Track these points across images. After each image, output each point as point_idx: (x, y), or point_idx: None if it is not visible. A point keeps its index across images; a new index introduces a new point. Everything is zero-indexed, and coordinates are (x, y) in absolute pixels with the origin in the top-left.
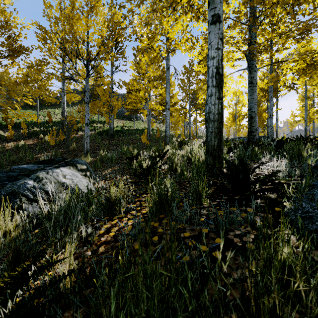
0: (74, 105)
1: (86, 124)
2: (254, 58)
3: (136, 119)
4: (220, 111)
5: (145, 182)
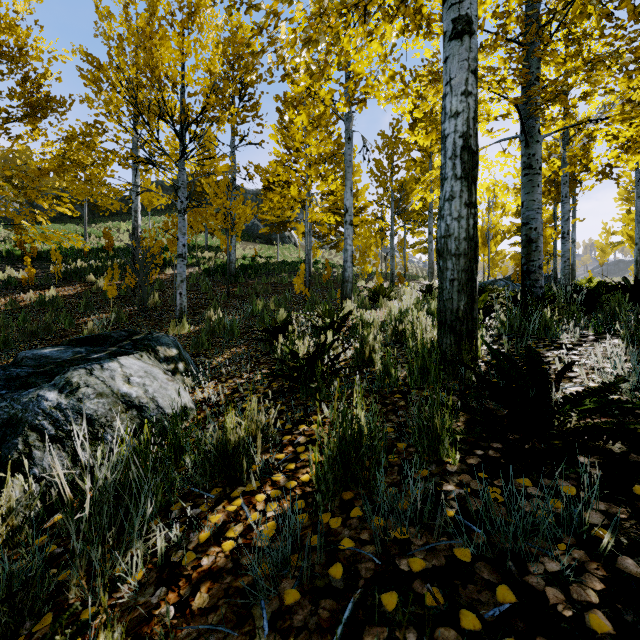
0: (158, 214)
1: (180, 257)
2: (537, 115)
3: (282, 240)
4: (472, 233)
5: (304, 391)
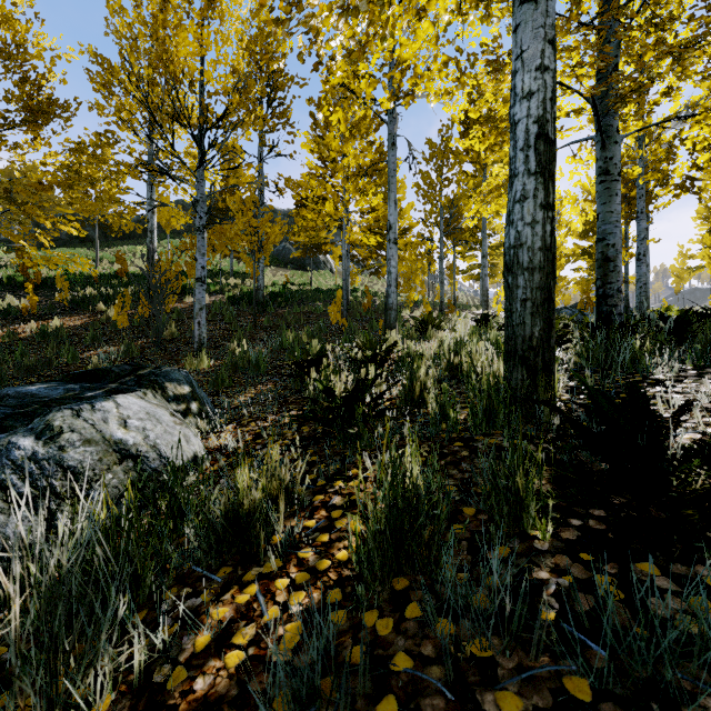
0: (178, 237)
1: (199, 281)
2: (617, 109)
3: (316, 266)
4: (550, 242)
5: (341, 437)
